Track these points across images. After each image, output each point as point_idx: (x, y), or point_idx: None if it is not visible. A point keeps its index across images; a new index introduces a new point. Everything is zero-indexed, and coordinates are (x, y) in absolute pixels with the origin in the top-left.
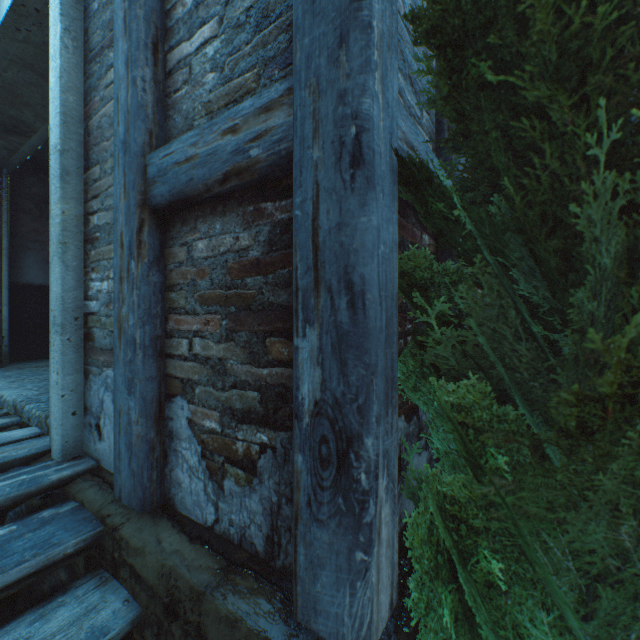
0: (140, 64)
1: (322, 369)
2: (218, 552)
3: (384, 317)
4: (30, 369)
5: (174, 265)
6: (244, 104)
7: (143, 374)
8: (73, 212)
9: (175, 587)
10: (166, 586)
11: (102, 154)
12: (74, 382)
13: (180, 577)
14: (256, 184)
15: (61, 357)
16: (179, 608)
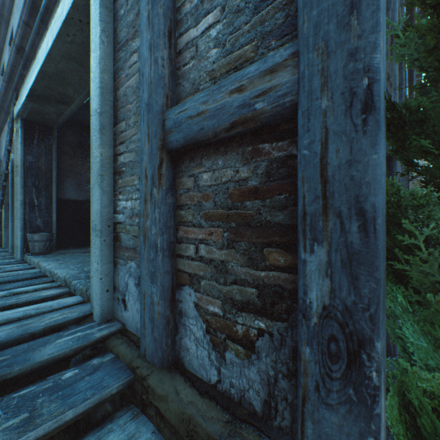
0: (160, 48)
1: (331, 280)
2: (223, 407)
3: (382, 237)
4: (69, 254)
5: (183, 191)
6: (249, 69)
7: (162, 269)
8: (107, 154)
9: (193, 431)
10: (186, 428)
11: (127, 113)
12: (107, 269)
13: (198, 425)
14: (255, 130)
15: (100, 252)
16: None
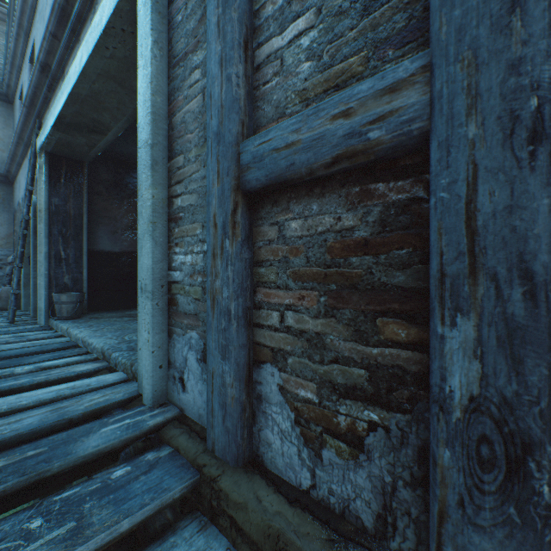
0: (234, 62)
1: (481, 363)
2: (321, 520)
3: None
4: (104, 319)
5: (263, 243)
6: (360, 87)
7: (237, 342)
8: (160, 196)
9: (284, 550)
10: (273, 546)
11: (185, 145)
12: (160, 340)
13: (290, 543)
14: (365, 165)
15: (151, 319)
16: None
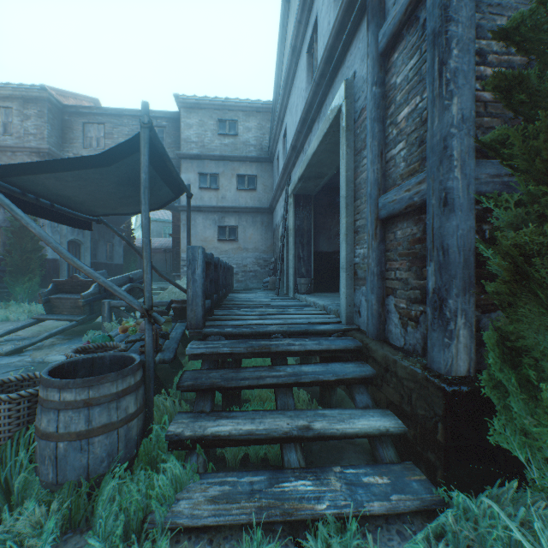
0: (375, 164)
1: (434, 277)
2: (404, 353)
3: (462, 258)
4: (323, 295)
5: (388, 241)
6: (412, 181)
7: (376, 285)
8: (349, 221)
9: (387, 360)
10: (384, 361)
11: (360, 195)
12: (349, 293)
13: (389, 356)
14: (418, 208)
15: (345, 282)
16: (389, 367)
